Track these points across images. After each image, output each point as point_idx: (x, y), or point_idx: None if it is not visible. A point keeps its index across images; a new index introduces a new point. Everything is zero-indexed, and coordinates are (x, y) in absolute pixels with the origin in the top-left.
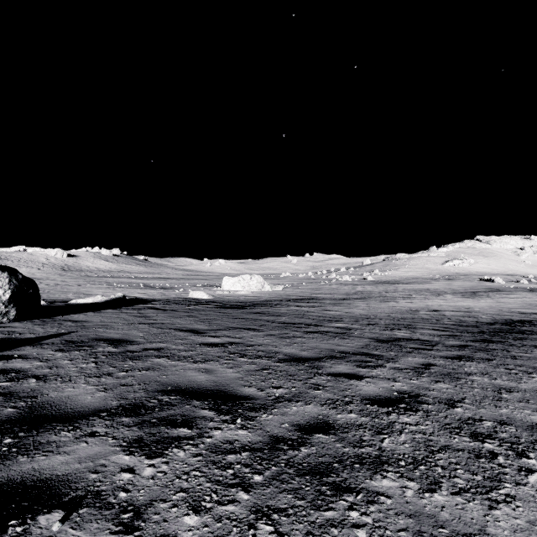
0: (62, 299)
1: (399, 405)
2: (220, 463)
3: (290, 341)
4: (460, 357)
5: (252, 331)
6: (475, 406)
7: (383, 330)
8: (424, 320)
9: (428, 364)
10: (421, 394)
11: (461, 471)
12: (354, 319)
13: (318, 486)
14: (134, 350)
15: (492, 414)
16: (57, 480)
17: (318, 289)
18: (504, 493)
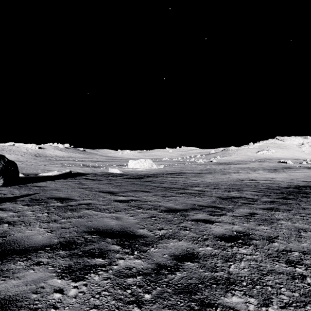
0: (34, 173)
1: (238, 241)
2: (122, 285)
3: (168, 199)
4: (271, 208)
5: (146, 193)
6: (285, 241)
7: (223, 191)
8: (247, 186)
9: (252, 213)
10: (251, 233)
11: (283, 289)
12: (206, 185)
13: (189, 302)
14: (73, 204)
15: (297, 247)
16: (8, 299)
17: (184, 167)
18: None
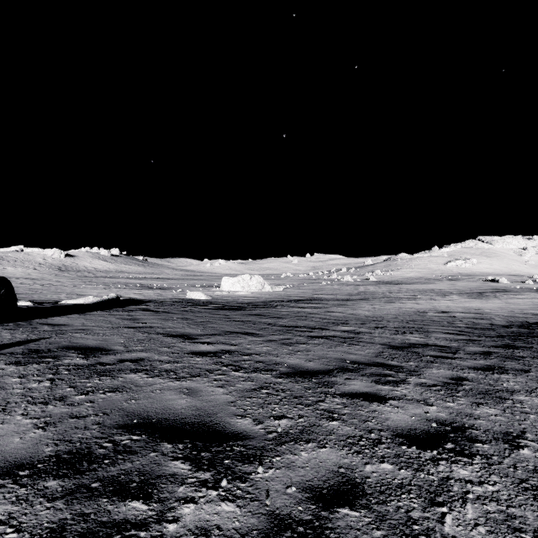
0: (53, 300)
1: (445, 445)
2: None
3: (293, 349)
4: (490, 367)
5: (251, 336)
6: None
7: (393, 334)
8: (435, 323)
9: (458, 378)
10: (467, 425)
11: None
12: (360, 321)
13: None
14: (107, 362)
15: None
16: None
17: (320, 290)
18: None
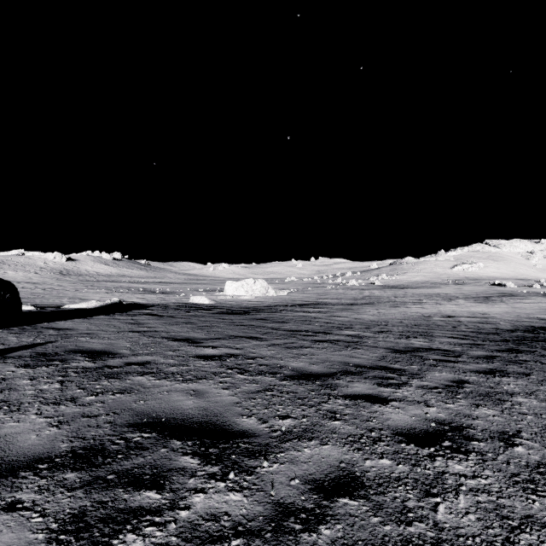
0: (55, 305)
1: (443, 443)
2: None
3: (297, 353)
4: (492, 371)
5: (255, 340)
6: (538, 443)
7: (397, 338)
8: (440, 327)
9: (459, 381)
10: (465, 425)
11: None
12: (365, 326)
13: None
14: (114, 365)
15: None
16: None
17: (324, 294)
18: None
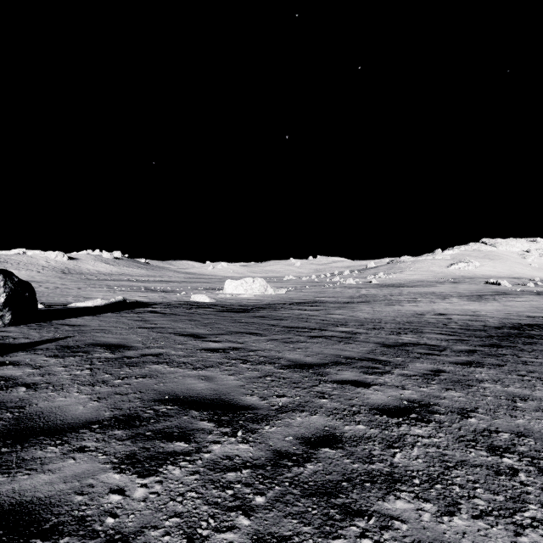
0: (61, 303)
1: (410, 415)
2: (218, 482)
3: (294, 346)
4: (469, 362)
5: (255, 336)
6: (489, 416)
7: (388, 334)
8: (431, 324)
9: (437, 370)
10: (432, 403)
11: (480, 490)
12: (359, 323)
13: (326, 509)
14: (132, 356)
15: (509, 425)
16: (38, 503)
17: (322, 293)
18: (530, 516)
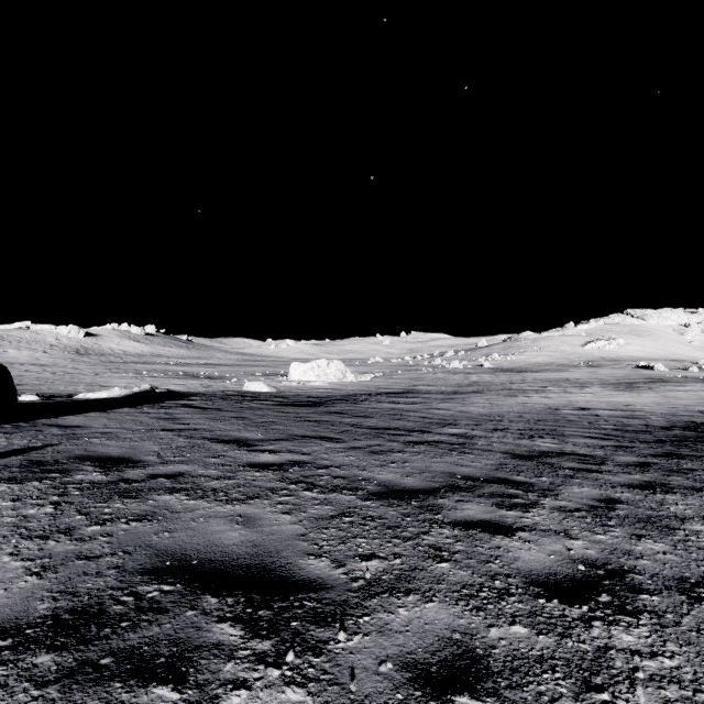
0: (67, 393)
1: (599, 598)
2: None
3: (385, 459)
4: (650, 484)
5: (328, 442)
6: None
7: (518, 438)
8: (573, 423)
9: (608, 500)
10: (626, 568)
11: None
12: (473, 421)
13: None
14: (134, 478)
15: None
16: None
17: (419, 380)
18: None
